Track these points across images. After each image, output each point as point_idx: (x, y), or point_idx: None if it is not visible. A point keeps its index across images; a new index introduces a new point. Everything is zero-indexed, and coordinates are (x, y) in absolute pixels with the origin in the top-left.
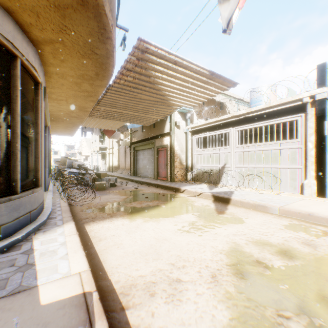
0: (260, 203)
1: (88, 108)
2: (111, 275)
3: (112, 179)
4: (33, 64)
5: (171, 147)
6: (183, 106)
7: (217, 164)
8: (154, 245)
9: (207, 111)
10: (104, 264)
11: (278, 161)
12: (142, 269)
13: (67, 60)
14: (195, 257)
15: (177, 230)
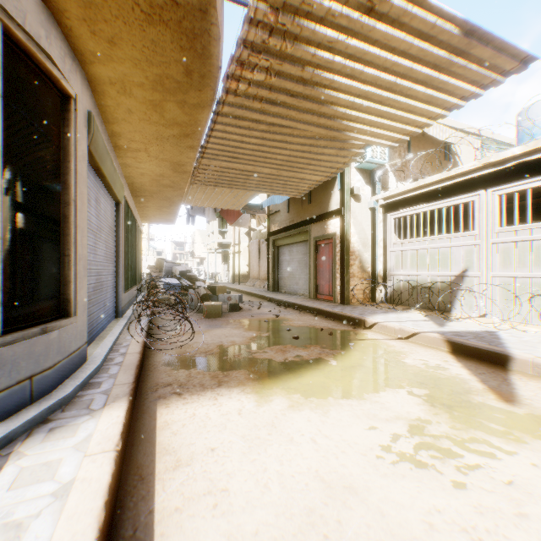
0: None
1: (187, 165)
2: None
3: (234, 297)
4: (41, 44)
5: (344, 238)
6: (376, 143)
7: (444, 270)
8: (319, 512)
9: (416, 165)
10: None
11: None
12: None
13: (119, 37)
14: None
15: (381, 452)
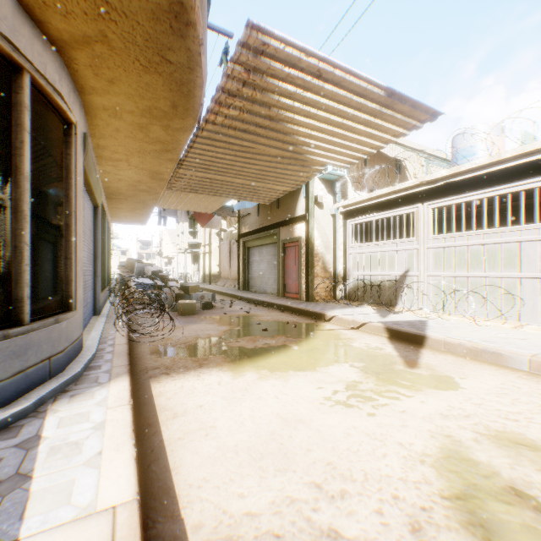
0: (485, 347)
1: (165, 174)
2: (186, 507)
3: (207, 295)
4: (56, 87)
5: (309, 241)
6: (331, 164)
7: (392, 270)
8: (278, 433)
9: (371, 177)
10: (174, 476)
11: (515, 265)
12: (253, 496)
13: (119, 79)
14: (365, 468)
15: (324, 401)
